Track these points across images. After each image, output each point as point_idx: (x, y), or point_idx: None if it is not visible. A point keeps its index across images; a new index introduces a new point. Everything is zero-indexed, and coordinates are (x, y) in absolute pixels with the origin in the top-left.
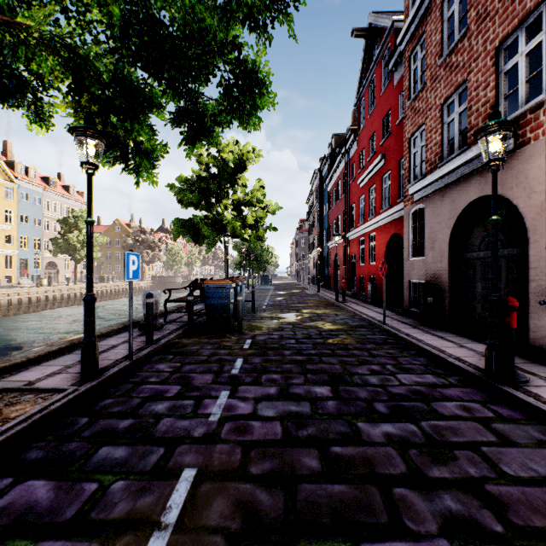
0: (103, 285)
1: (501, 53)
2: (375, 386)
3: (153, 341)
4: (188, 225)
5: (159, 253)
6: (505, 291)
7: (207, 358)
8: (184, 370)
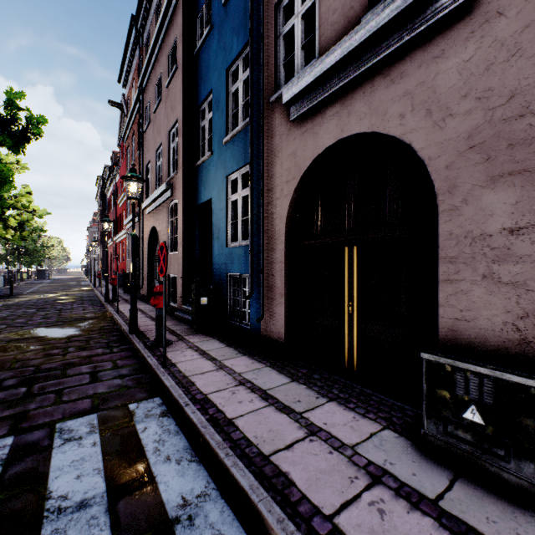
0: None
1: None
2: (59, 308)
3: None
4: None
5: None
6: None
7: None
8: None
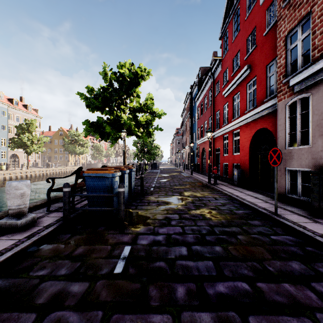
0: (47, 169)
1: None
2: None
3: None
4: (95, 125)
5: (86, 149)
6: None
7: None
8: None
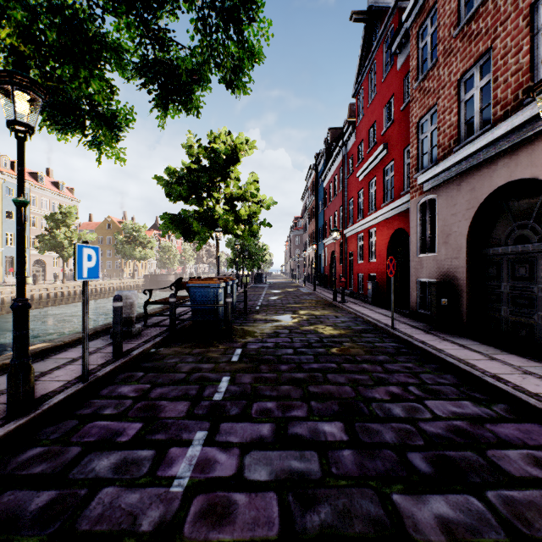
0: (93, 283)
1: (537, 10)
2: (402, 420)
3: (122, 353)
4: (177, 220)
5: (151, 251)
6: (541, 292)
7: (186, 376)
8: (153, 396)
